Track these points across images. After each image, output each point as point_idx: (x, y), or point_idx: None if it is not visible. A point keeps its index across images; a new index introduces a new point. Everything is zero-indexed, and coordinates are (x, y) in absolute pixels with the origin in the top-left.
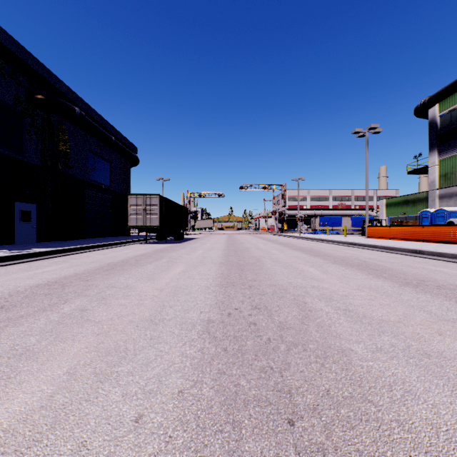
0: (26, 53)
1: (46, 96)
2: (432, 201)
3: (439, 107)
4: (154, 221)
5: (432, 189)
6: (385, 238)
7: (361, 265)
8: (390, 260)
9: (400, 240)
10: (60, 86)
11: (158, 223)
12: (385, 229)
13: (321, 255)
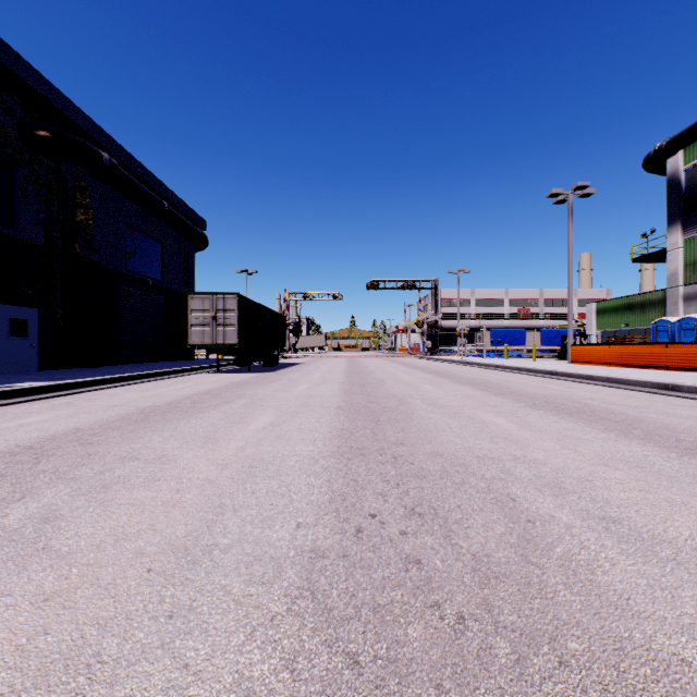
0: (16, 60)
1: (52, 133)
2: (672, 304)
3: (684, 156)
4: (230, 335)
5: (672, 286)
6: (602, 364)
7: (584, 413)
8: (630, 403)
9: (628, 367)
10: (76, 117)
11: (237, 340)
12: (601, 349)
13: (507, 394)
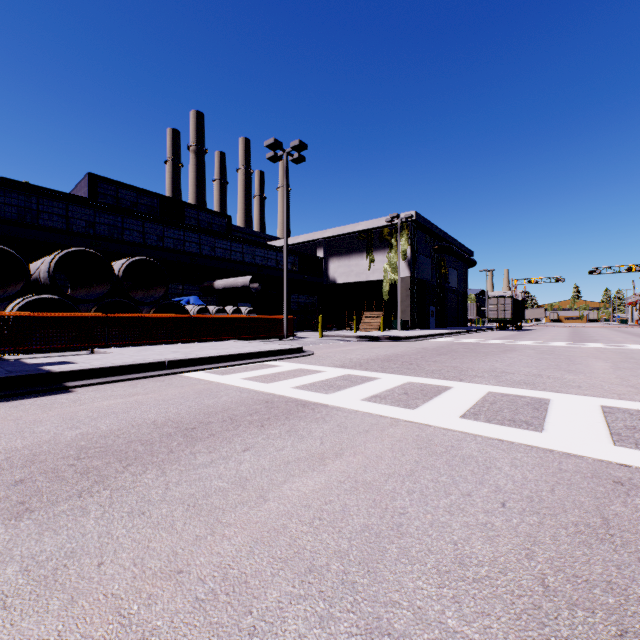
0: (439, 230)
1: (442, 246)
2: None
3: None
4: (507, 315)
5: None
6: None
7: None
8: None
9: None
10: (446, 237)
11: (510, 317)
12: None
13: None
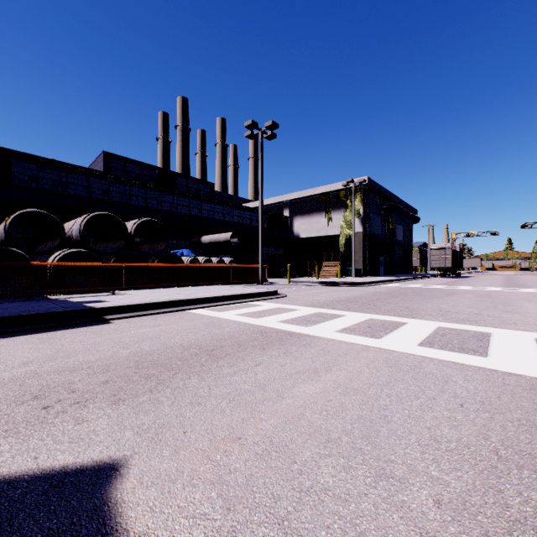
0: (387, 192)
1: (390, 206)
2: None
3: None
4: (447, 264)
5: None
6: None
7: None
8: None
9: None
10: (394, 198)
11: (450, 266)
12: None
13: None
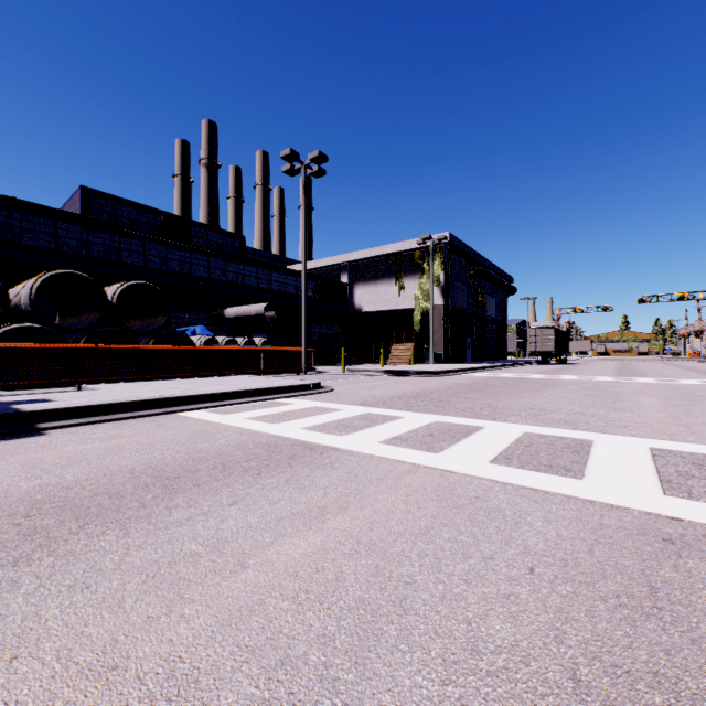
0: (475, 254)
1: (479, 272)
2: None
3: None
4: (550, 347)
5: None
6: None
7: None
8: None
9: None
10: (484, 261)
11: (553, 349)
12: None
13: (697, 371)
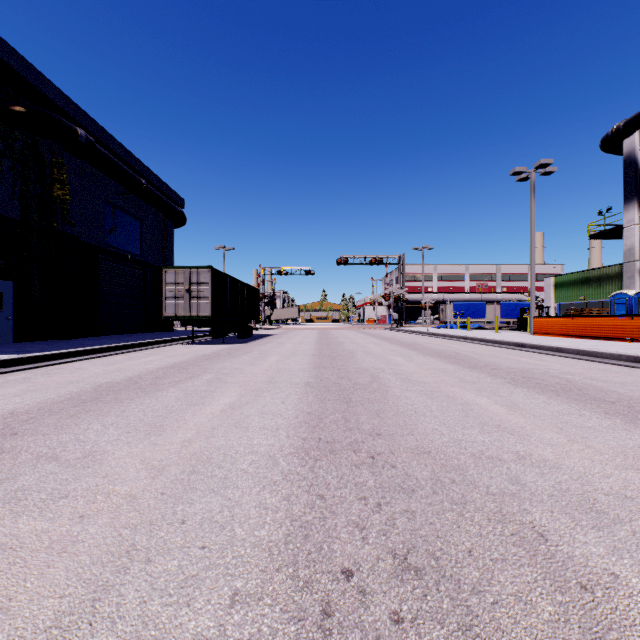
0: None
1: (26, 108)
2: (629, 278)
3: None
4: (203, 308)
5: (629, 261)
6: (565, 336)
7: (571, 391)
8: (613, 379)
9: (591, 338)
10: (52, 94)
11: (210, 312)
12: (564, 321)
13: (481, 367)
